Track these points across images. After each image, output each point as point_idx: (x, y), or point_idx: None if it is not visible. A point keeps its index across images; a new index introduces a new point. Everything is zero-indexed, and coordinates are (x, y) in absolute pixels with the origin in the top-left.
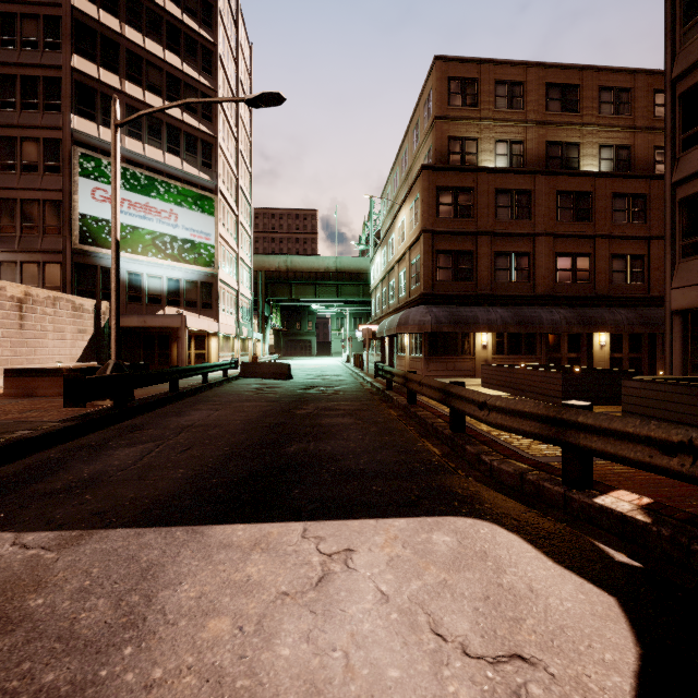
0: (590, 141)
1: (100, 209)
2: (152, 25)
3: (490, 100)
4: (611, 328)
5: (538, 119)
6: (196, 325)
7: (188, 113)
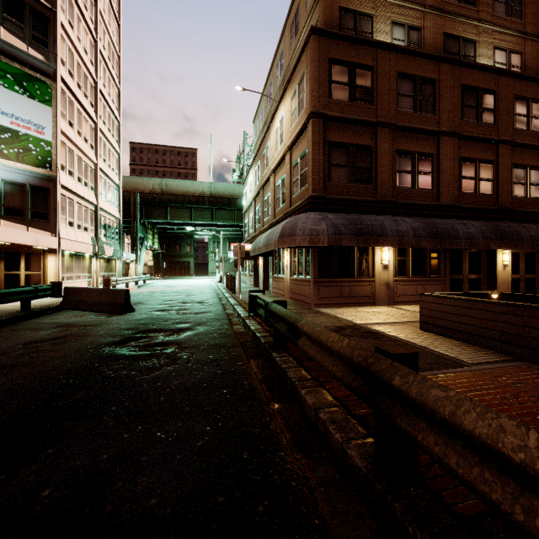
0: (485, 40)
1: None
2: None
3: None
4: (528, 245)
5: (436, 5)
6: (5, 237)
7: None
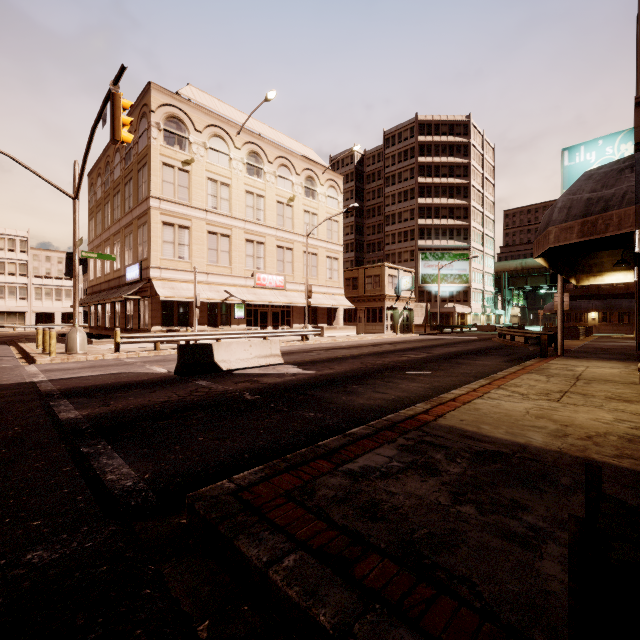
0: None
1: (426, 271)
2: (443, 192)
3: None
4: None
5: None
6: (460, 310)
7: (457, 220)
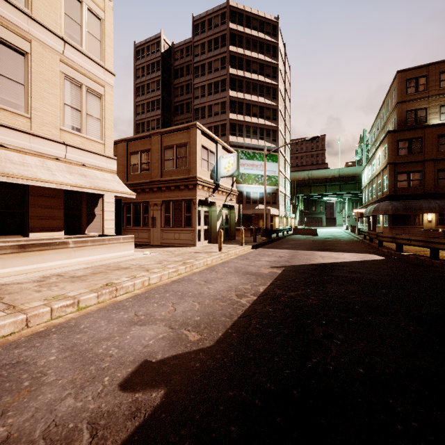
0: None
1: None
2: (254, 89)
3: (435, 84)
4: None
5: None
6: (272, 212)
7: (266, 120)
